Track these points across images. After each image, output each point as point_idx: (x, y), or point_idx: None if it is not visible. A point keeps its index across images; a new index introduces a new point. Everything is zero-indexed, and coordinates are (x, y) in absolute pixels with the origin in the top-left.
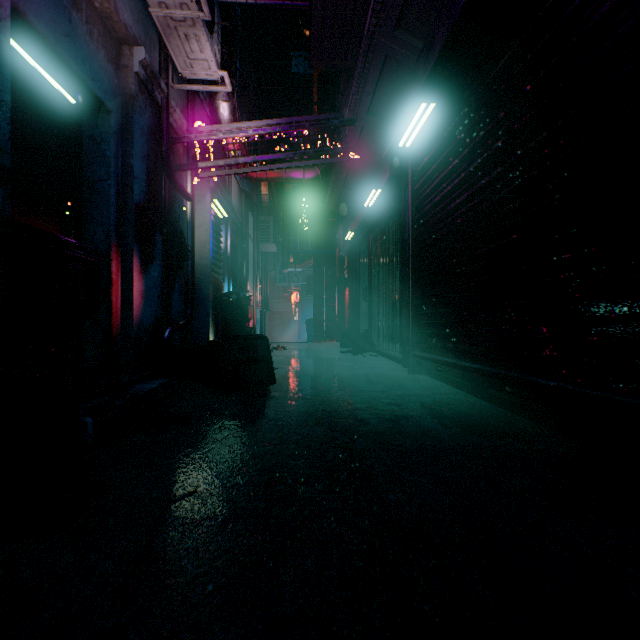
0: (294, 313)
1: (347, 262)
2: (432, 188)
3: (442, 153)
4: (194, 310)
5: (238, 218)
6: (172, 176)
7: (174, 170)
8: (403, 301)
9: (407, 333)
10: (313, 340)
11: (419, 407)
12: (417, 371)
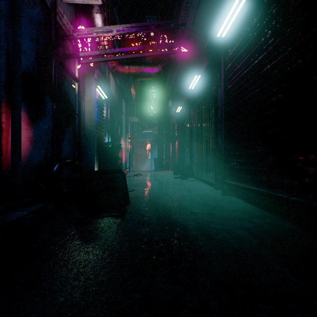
0: (148, 155)
1: (176, 126)
2: (243, 63)
3: (254, 33)
4: (85, 152)
5: (115, 100)
6: (60, 60)
7: (63, 58)
8: (215, 146)
9: (218, 167)
10: (158, 170)
11: (249, 236)
12: (228, 193)
